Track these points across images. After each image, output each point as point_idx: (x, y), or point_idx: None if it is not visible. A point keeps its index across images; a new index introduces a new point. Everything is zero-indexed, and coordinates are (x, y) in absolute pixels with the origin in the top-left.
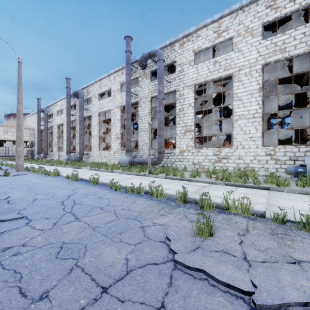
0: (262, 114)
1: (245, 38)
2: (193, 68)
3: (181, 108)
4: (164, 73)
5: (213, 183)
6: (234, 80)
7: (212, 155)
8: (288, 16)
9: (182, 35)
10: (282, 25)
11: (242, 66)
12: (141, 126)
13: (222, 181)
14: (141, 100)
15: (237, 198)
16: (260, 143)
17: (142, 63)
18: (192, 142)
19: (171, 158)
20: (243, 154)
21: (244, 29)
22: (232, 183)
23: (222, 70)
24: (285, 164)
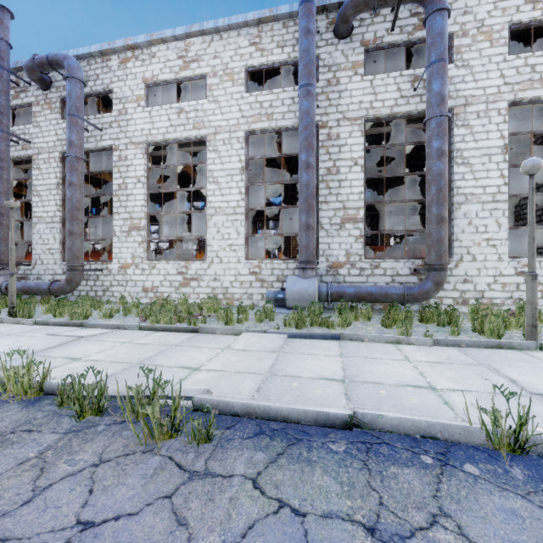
0: (247, 209)
1: (224, 82)
2: (143, 112)
3: (123, 184)
4: (106, 110)
5: (121, 328)
6: (208, 148)
7: (175, 273)
8: (277, 67)
9: (123, 43)
10: (285, 82)
11: (219, 127)
12: (38, 211)
13: (134, 324)
14: (40, 155)
15: (102, 357)
16: (243, 254)
17: (36, 74)
18: (141, 250)
19: (103, 280)
20: (221, 273)
21: (222, 68)
22: (150, 326)
23: (190, 128)
24: (272, 288)
